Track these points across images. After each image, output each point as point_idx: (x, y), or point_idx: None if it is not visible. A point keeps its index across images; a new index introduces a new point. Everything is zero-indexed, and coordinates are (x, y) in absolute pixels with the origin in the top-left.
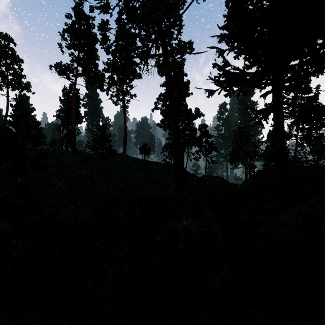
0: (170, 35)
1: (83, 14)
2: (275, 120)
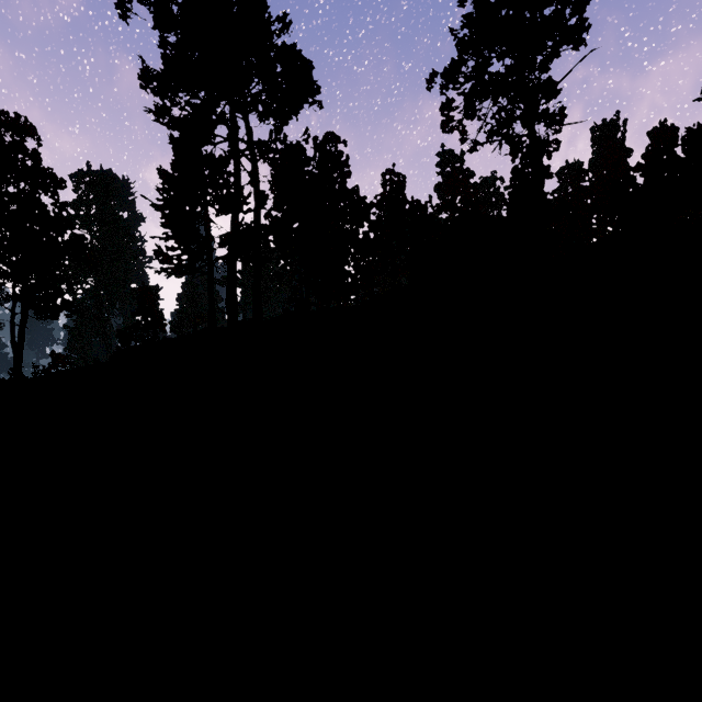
0: None
1: None
2: None
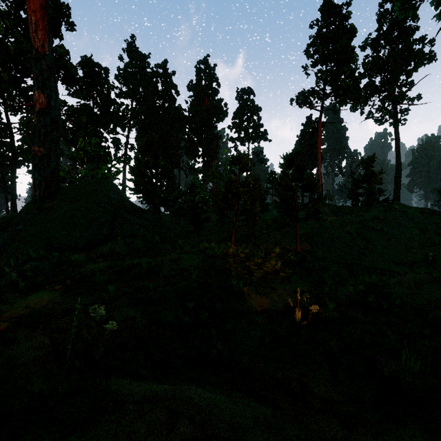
0: None
1: (333, 8)
2: None
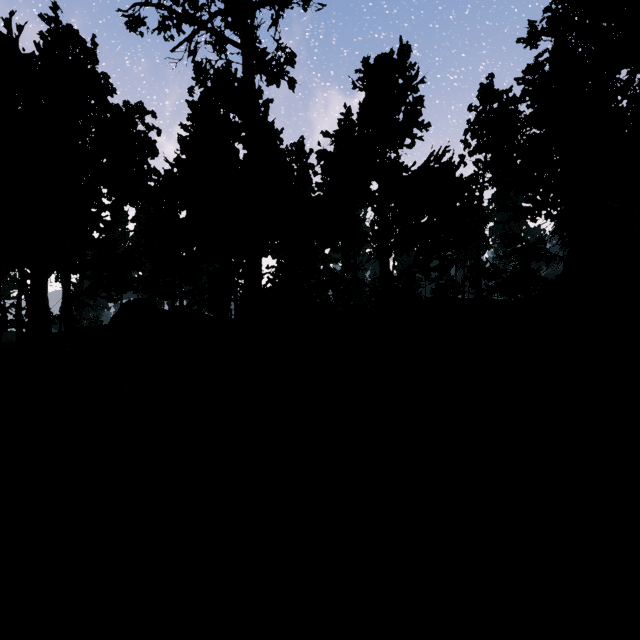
0: None
1: (492, 95)
2: None
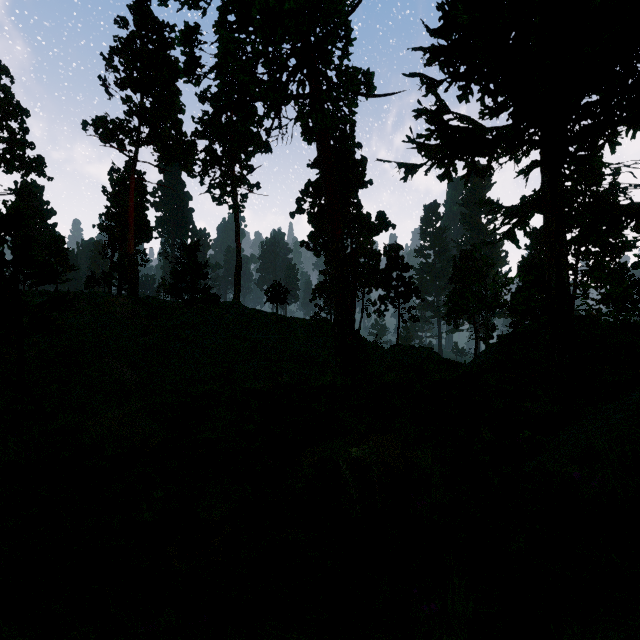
0: (326, 57)
1: (150, 19)
2: (547, 225)
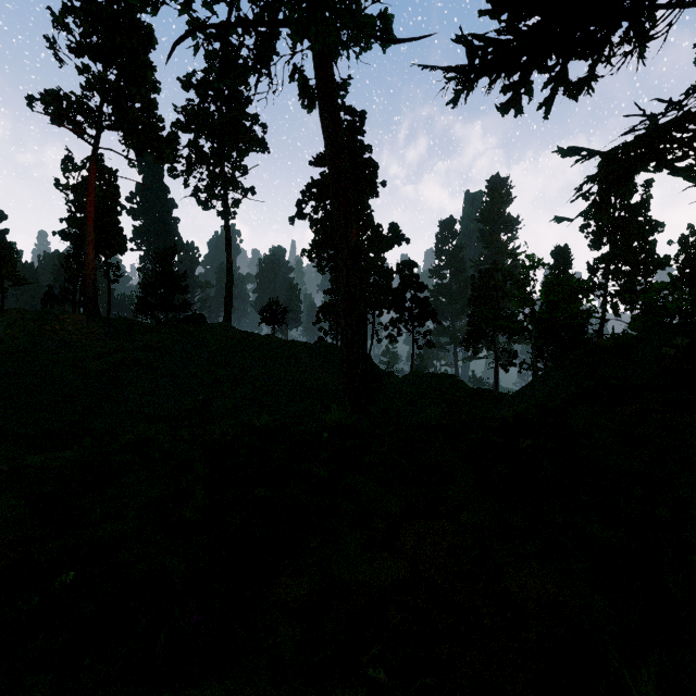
0: None
1: None
2: None
